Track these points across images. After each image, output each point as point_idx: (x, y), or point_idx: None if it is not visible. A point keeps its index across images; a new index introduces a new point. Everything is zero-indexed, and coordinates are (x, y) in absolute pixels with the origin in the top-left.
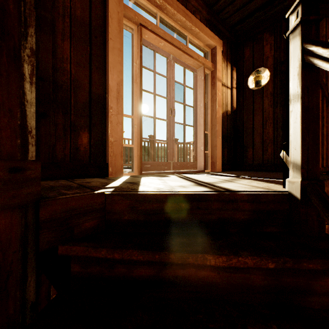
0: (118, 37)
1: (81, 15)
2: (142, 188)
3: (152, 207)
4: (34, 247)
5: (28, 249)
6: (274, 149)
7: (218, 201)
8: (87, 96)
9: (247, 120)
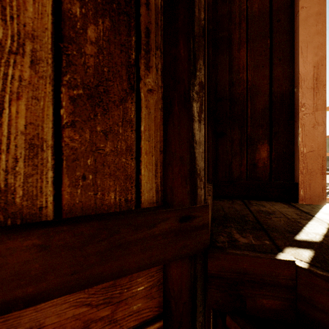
0: None
1: (259, 8)
2: None
3: None
4: (202, 300)
5: (196, 302)
6: None
7: None
8: (266, 100)
9: None
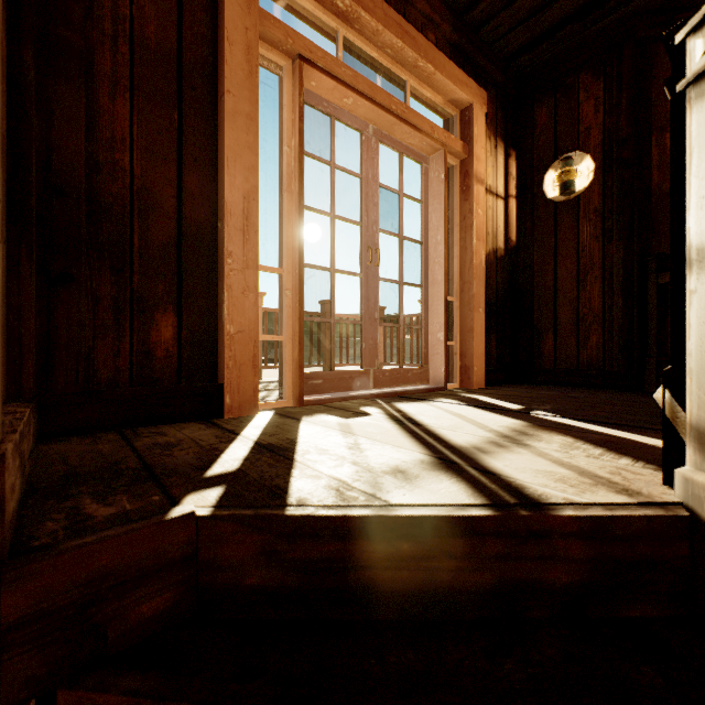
0: (246, 88)
1: (158, 37)
2: (298, 485)
3: (322, 553)
4: None
5: None
6: (604, 338)
7: (500, 536)
8: (173, 229)
9: (540, 269)
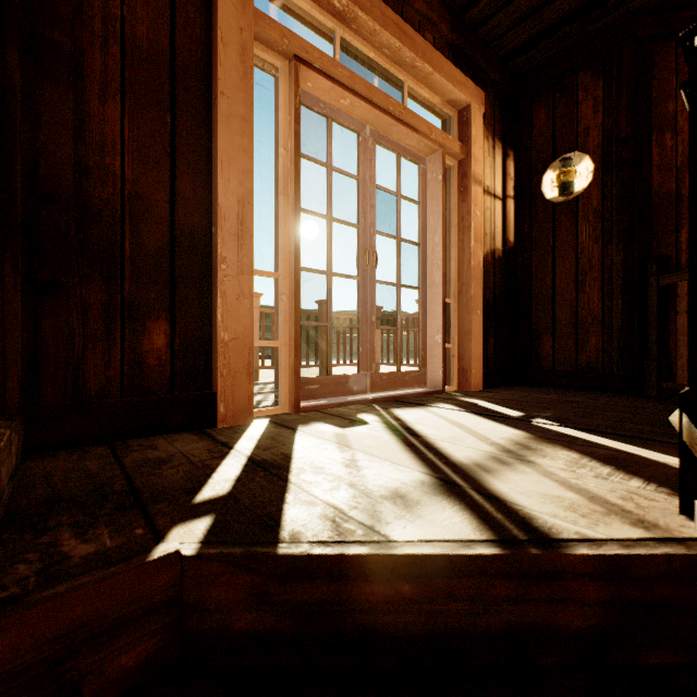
0: (241, 90)
1: (150, 38)
2: (292, 514)
3: (317, 595)
4: None
5: None
6: (603, 340)
7: (508, 577)
8: (165, 234)
9: (539, 270)
